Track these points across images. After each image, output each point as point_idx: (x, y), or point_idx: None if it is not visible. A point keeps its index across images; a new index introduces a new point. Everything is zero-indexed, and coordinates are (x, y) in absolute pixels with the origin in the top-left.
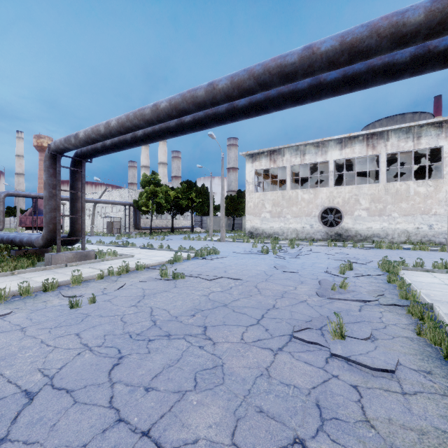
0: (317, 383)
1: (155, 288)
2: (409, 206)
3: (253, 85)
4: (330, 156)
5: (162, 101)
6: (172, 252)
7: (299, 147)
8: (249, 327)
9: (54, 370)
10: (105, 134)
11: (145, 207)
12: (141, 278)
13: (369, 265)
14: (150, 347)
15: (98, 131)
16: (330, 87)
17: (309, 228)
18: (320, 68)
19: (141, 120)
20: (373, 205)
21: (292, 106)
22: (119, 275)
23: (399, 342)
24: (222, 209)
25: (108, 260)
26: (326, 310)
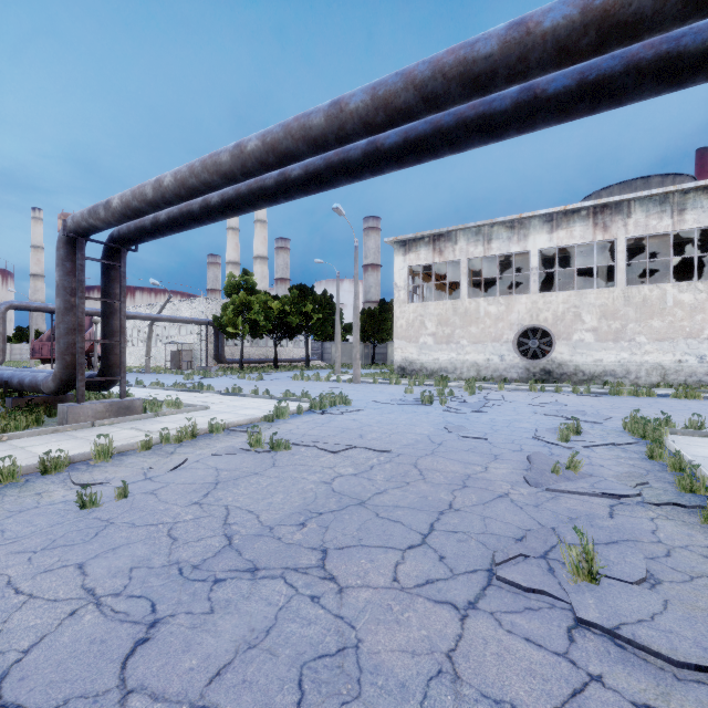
0: (560, 697)
1: (238, 468)
2: (664, 324)
3: (413, 101)
4: (533, 243)
5: (249, 138)
6: (273, 401)
7: (482, 228)
8: (408, 553)
9: (13, 656)
10: (154, 199)
11: (233, 327)
12: (216, 449)
13: (608, 425)
14: (214, 598)
15: (142, 195)
16: (554, 104)
17: (498, 361)
18: (541, 63)
19: (214, 173)
20: (604, 323)
21: (482, 144)
22: (179, 442)
23: (706, 590)
24: (356, 330)
25: (165, 414)
26: (548, 514)
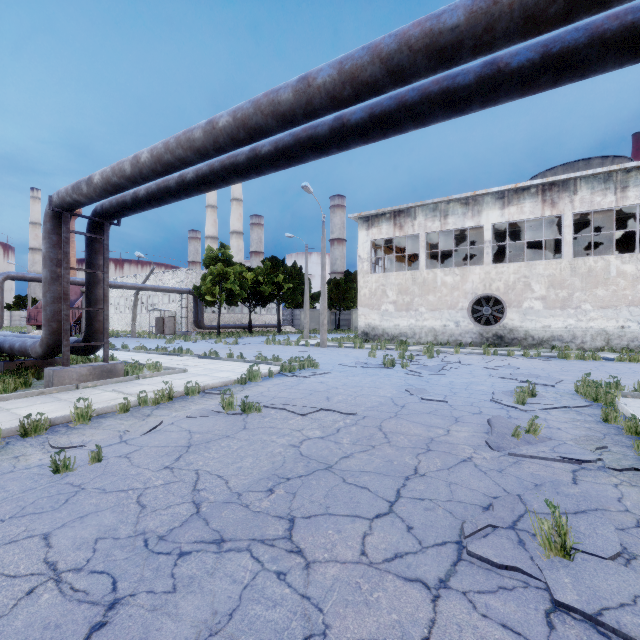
0: None
1: (211, 431)
2: (608, 293)
3: (379, 75)
4: (486, 218)
5: (221, 114)
6: (246, 364)
7: (439, 205)
8: (375, 522)
9: None
10: (132, 175)
11: (211, 296)
12: (191, 411)
13: (560, 388)
14: (178, 574)
15: (121, 171)
16: (517, 77)
17: (454, 327)
18: (507, 33)
19: (187, 148)
20: (552, 292)
21: (446, 118)
22: (156, 405)
23: None
24: (323, 299)
25: (145, 377)
26: (513, 480)
